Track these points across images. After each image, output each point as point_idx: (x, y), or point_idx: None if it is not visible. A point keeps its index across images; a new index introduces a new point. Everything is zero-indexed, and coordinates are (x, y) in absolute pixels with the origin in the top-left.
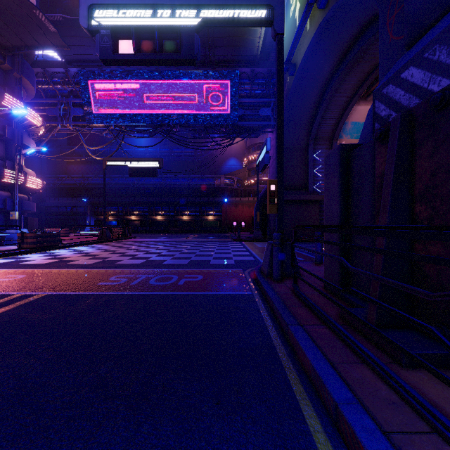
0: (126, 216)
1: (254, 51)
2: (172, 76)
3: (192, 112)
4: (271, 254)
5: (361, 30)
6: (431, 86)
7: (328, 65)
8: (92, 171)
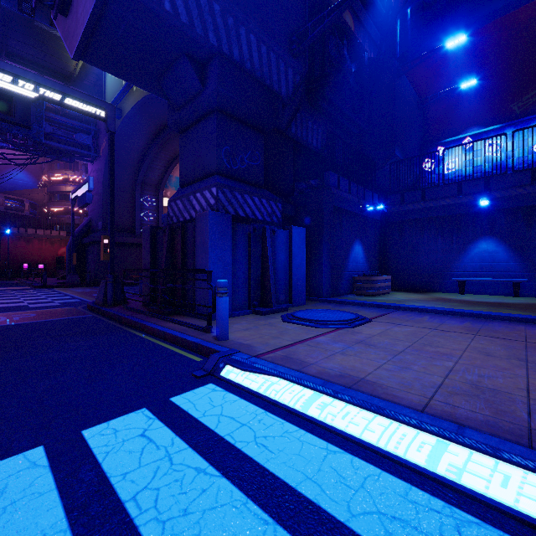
0: None
1: (71, 68)
2: None
3: None
4: (105, 289)
5: None
6: (184, 213)
7: (153, 125)
8: None
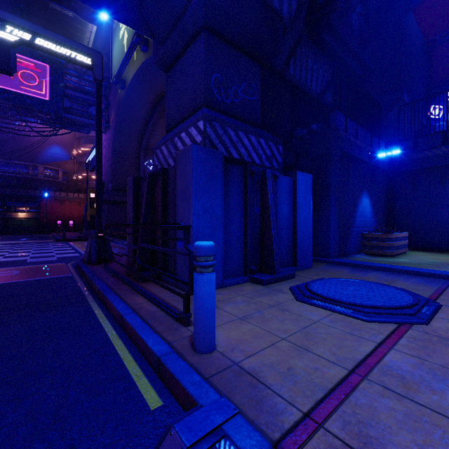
0: None
1: None
2: None
3: None
4: (90, 245)
5: None
6: (169, 159)
7: (153, 93)
8: None
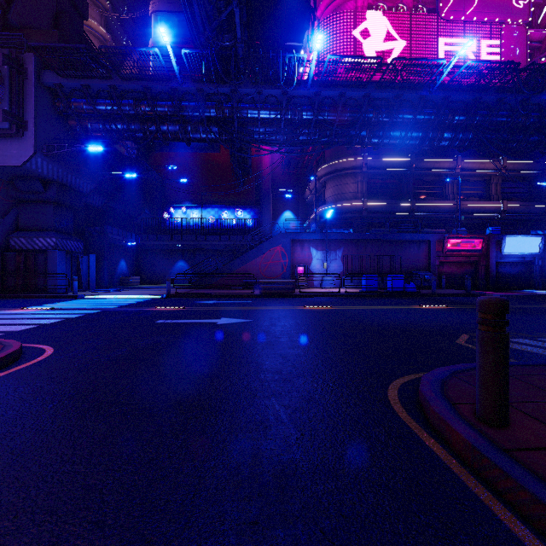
0: None
1: None
2: None
3: None
4: None
5: None
6: (28, 245)
7: None
8: None
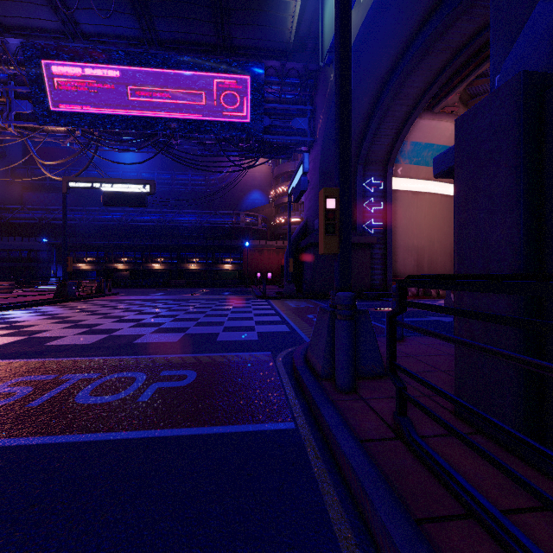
0: (109, 265)
1: (286, 36)
2: (169, 63)
3: (198, 118)
4: (328, 332)
5: (436, 4)
6: None
7: (386, 57)
8: (60, 202)
